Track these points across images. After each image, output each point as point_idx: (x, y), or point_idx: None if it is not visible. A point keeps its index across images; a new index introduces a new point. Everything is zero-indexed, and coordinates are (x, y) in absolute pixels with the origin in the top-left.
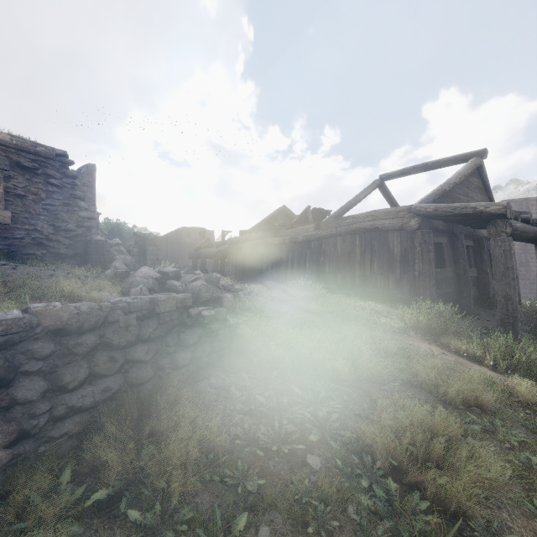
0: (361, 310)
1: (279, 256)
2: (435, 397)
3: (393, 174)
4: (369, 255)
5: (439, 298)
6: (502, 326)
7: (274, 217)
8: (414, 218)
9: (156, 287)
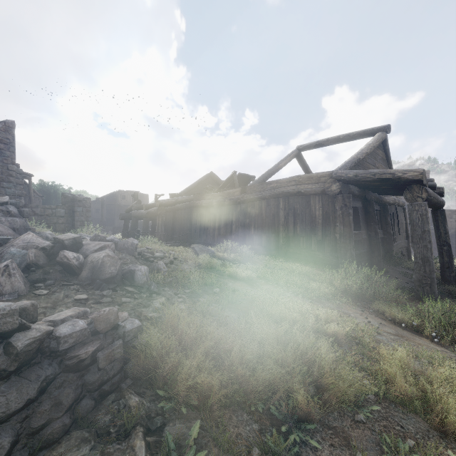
0: (289, 273)
1: (207, 218)
2: (425, 421)
3: (309, 146)
4: (292, 218)
5: (356, 258)
6: (420, 287)
7: (203, 182)
8: (335, 183)
9: (41, 260)
